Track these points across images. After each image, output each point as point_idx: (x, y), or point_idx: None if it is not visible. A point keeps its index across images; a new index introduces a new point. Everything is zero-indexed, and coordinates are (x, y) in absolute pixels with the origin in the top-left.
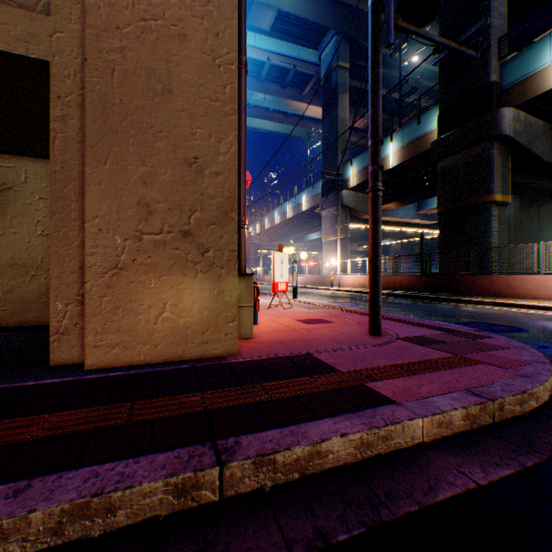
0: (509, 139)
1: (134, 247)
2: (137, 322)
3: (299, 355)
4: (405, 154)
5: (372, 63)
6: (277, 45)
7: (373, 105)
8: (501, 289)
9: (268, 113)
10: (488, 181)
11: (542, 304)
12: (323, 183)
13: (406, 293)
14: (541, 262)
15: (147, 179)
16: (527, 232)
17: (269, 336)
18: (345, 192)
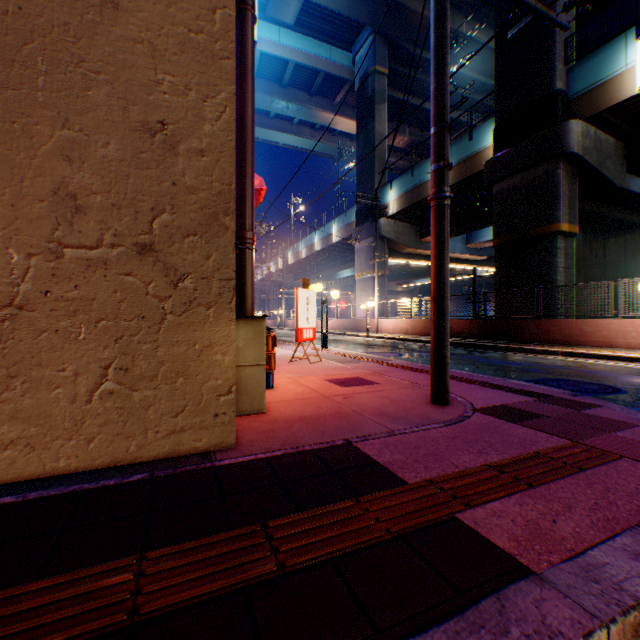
0: (577, 158)
1: (45, 270)
2: (52, 400)
3: (335, 447)
4: (455, 176)
5: (436, 16)
6: (302, 43)
7: (437, 76)
8: (571, 336)
9: (292, 126)
10: (553, 207)
11: (623, 354)
12: (357, 209)
13: (458, 341)
14: (619, 303)
15: (71, 152)
16: (591, 269)
17: (288, 409)
18: (383, 221)
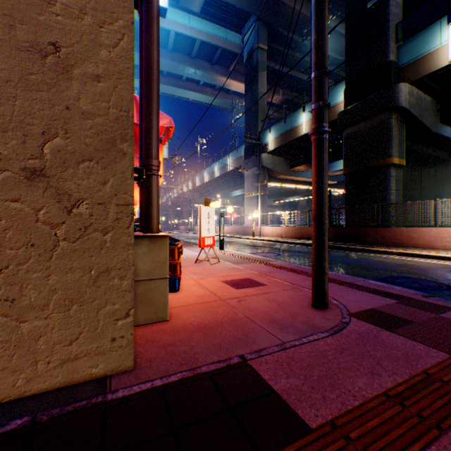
0: (405, 110)
1: None
2: None
3: (231, 368)
4: None
5: None
6: (206, 26)
7: (317, 28)
8: (402, 240)
9: (199, 87)
10: (388, 146)
11: (443, 254)
12: (245, 147)
13: None
14: (437, 217)
15: None
16: (411, 191)
17: (190, 316)
18: (264, 155)
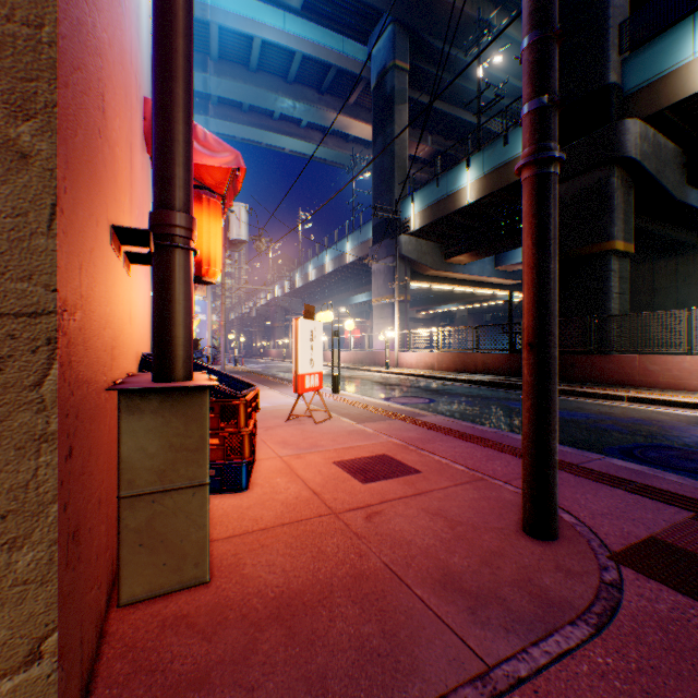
0: (635, 163)
1: None
2: None
3: None
4: (487, 186)
5: None
6: (311, 32)
7: None
8: (633, 375)
9: (300, 129)
10: (607, 222)
11: None
12: (374, 225)
13: (495, 380)
14: (694, 337)
15: None
16: (638, 296)
17: (260, 566)
18: (404, 238)
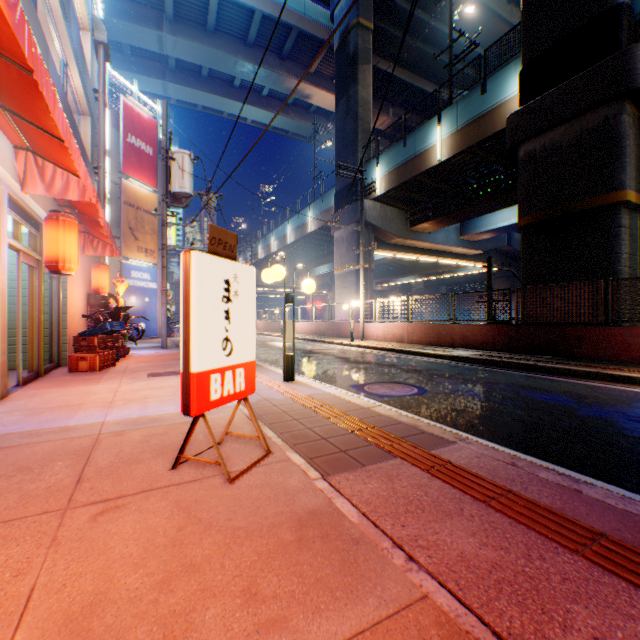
0: None
1: None
2: None
3: None
4: (462, 141)
5: None
6: None
7: None
8: None
9: (261, 98)
10: (616, 168)
11: None
12: (336, 191)
13: (483, 356)
14: None
15: None
16: None
17: None
18: (368, 204)
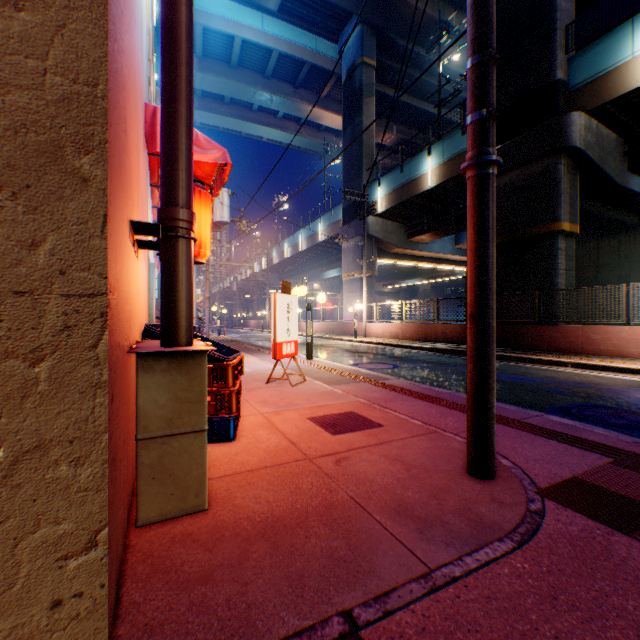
0: (579, 152)
1: None
2: None
3: None
4: (447, 172)
5: None
6: (287, 32)
7: None
8: (577, 343)
9: (276, 120)
10: (554, 205)
11: None
12: (344, 207)
13: (453, 348)
14: (631, 309)
15: None
16: (584, 271)
17: (248, 498)
18: (371, 219)
